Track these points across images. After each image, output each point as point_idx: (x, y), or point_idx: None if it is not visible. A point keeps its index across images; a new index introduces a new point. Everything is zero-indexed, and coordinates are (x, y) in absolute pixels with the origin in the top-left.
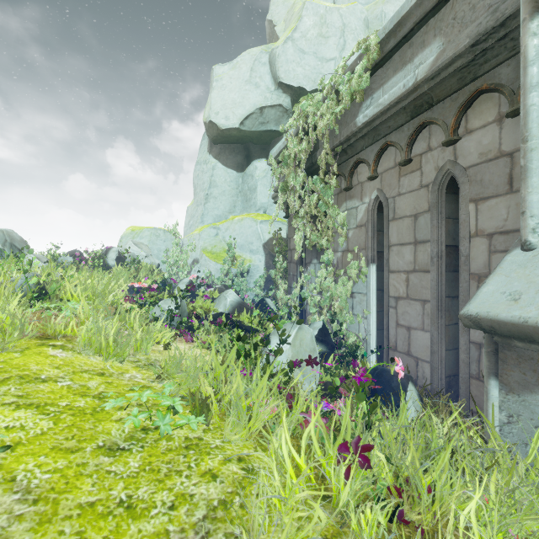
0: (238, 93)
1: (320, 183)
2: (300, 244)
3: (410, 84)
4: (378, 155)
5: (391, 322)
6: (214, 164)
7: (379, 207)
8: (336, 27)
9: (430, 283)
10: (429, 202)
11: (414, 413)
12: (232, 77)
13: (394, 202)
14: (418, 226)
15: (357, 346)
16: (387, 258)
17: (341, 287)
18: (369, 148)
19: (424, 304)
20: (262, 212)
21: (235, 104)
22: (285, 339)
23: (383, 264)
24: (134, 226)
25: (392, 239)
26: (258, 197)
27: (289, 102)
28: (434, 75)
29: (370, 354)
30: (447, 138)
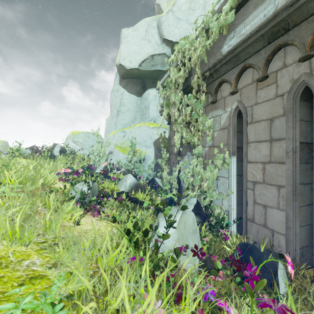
0: (138, 46)
1: (193, 98)
2: (178, 142)
3: (270, 13)
4: (238, 75)
5: (249, 200)
6: (122, 92)
7: (238, 114)
8: (200, 3)
9: (286, 172)
10: (284, 108)
11: (284, 288)
12: (134, 36)
13: (252, 110)
14: (273, 128)
15: (224, 218)
16: (246, 152)
17: (209, 172)
18: (230, 71)
19: (280, 188)
20: (153, 122)
21: (135, 53)
22: (172, 223)
23: (241, 156)
24: (74, 131)
25: (250, 138)
26: (150, 112)
27: (170, 51)
28: (294, 1)
29: (231, 222)
30: (304, 54)
